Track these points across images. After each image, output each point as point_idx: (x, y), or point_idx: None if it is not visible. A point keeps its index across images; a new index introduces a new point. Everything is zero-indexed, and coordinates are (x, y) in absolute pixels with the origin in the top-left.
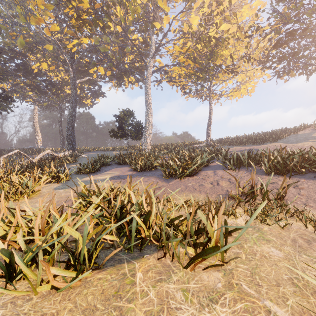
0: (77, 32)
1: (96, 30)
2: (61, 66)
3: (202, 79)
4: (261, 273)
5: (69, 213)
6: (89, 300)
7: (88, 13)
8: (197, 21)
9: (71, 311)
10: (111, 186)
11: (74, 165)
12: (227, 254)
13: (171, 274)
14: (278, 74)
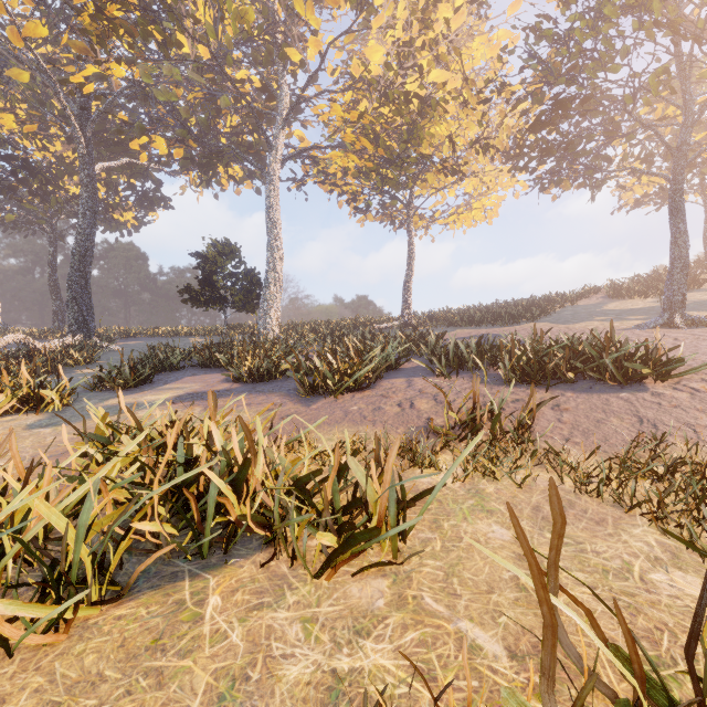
0: (97, 48)
1: (147, 49)
2: (54, 126)
3: (392, 183)
4: (464, 572)
5: (49, 476)
6: (86, 665)
7: (124, 5)
8: (382, 57)
9: (40, 692)
10: (171, 415)
11: (87, 370)
12: (408, 543)
13: (284, 592)
14: (541, 184)
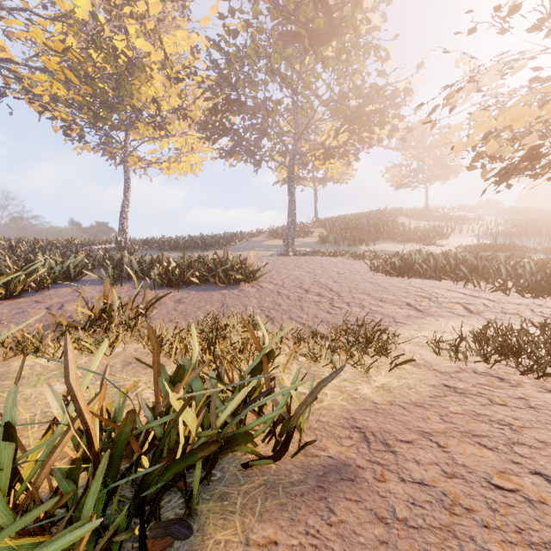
0: None
1: None
2: None
3: (105, 122)
4: None
5: None
6: None
7: None
8: (90, 6)
9: None
10: None
11: None
12: None
13: None
14: (225, 154)
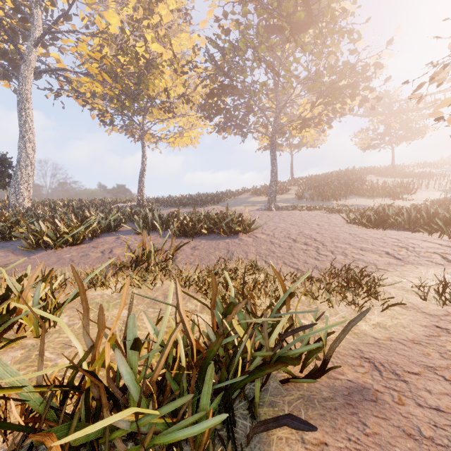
0: None
1: None
2: None
3: (129, 109)
4: None
5: None
6: None
7: None
8: (119, 23)
9: None
10: None
11: None
12: (57, 328)
13: None
14: (218, 129)
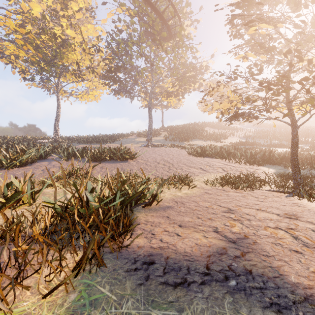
0: None
1: None
2: None
3: (47, 72)
4: None
5: None
6: None
7: None
8: (41, 9)
9: None
10: None
11: None
12: (36, 203)
13: None
14: (114, 92)
